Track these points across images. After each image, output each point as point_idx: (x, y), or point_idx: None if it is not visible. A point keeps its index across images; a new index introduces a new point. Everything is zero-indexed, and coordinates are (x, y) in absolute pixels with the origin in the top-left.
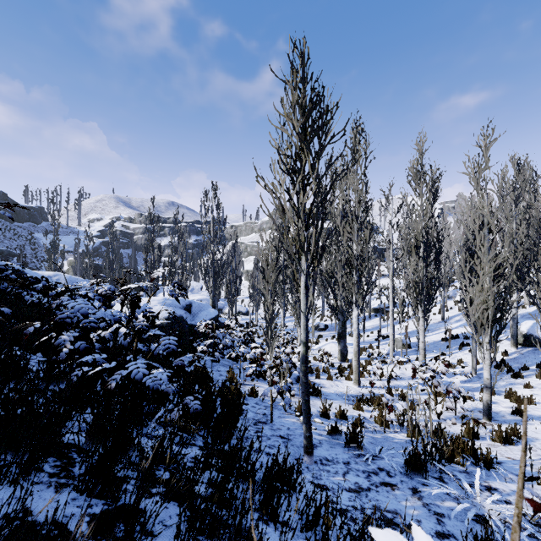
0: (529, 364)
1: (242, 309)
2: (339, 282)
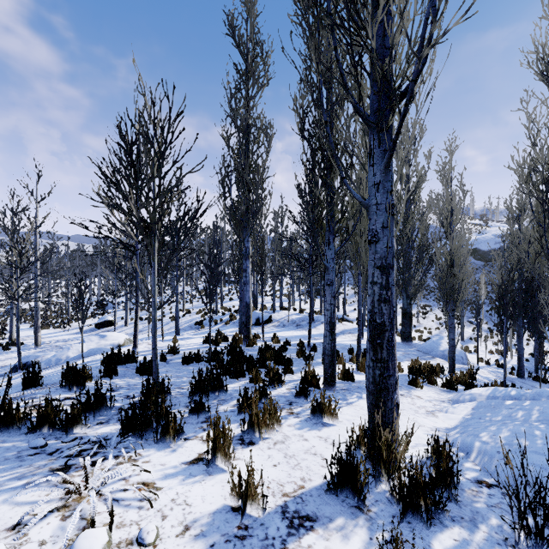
0: None
1: None
2: None
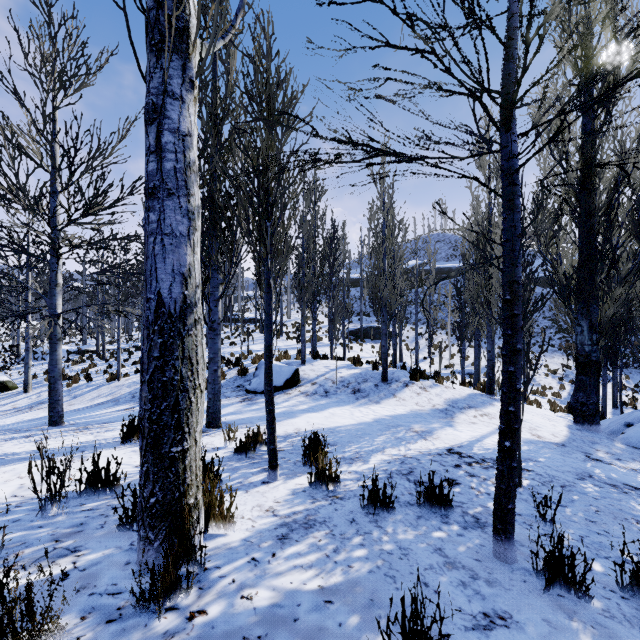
0: None
1: None
2: None
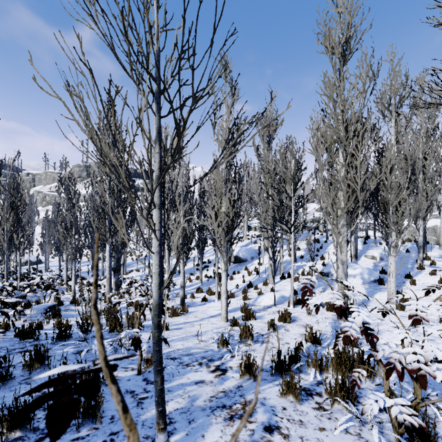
0: (231, 273)
1: (31, 259)
2: (93, 224)
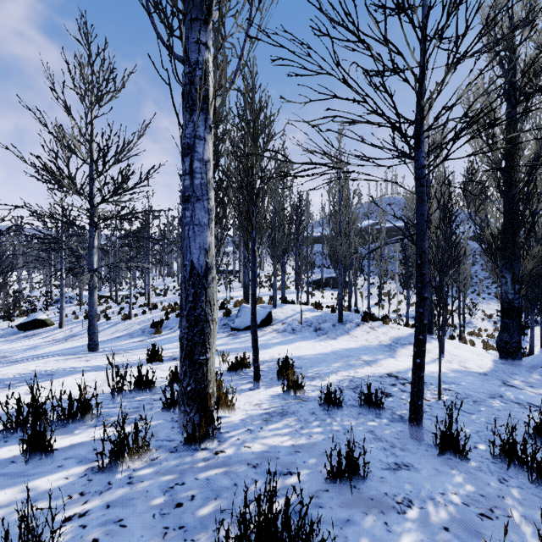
0: None
1: None
2: None
